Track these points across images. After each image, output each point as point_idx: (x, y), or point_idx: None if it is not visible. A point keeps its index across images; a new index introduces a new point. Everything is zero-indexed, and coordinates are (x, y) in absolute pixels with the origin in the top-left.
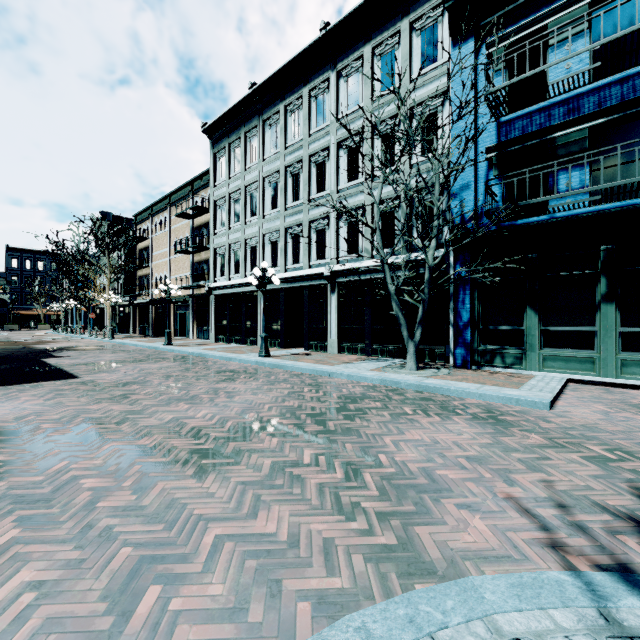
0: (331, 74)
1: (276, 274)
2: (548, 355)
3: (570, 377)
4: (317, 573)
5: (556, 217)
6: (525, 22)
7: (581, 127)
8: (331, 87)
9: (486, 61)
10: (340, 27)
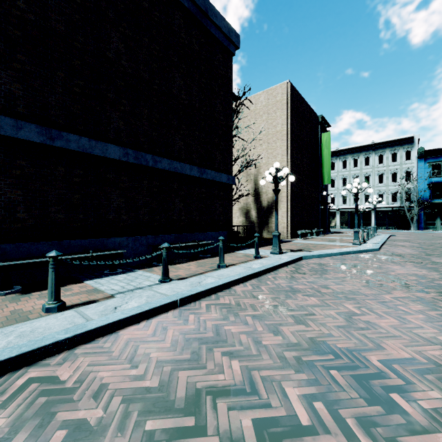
0: (372, 153)
1: (347, 206)
2: (441, 227)
3: None
4: None
5: None
6: (436, 161)
7: None
8: (372, 156)
9: (426, 165)
10: (379, 143)
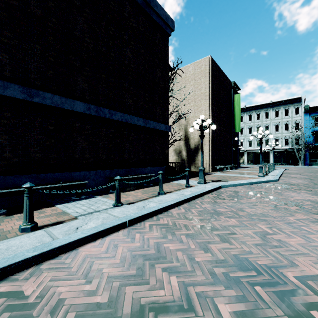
0: (270, 109)
1: (252, 148)
2: None
3: None
4: None
5: None
6: None
7: None
8: (270, 112)
9: (310, 118)
10: (275, 102)
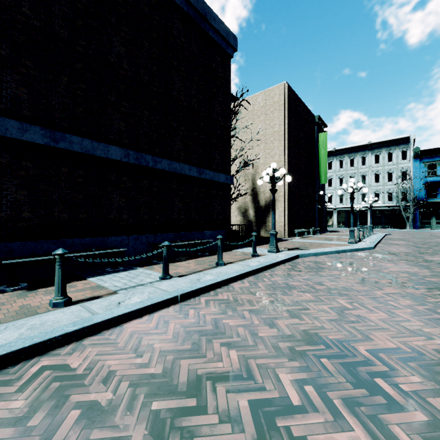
0: (369, 153)
1: (343, 206)
2: (437, 226)
3: None
4: None
5: (438, 199)
6: (432, 161)
7: None
8: (369, 156)
9: (421, 165)
10: (375, 143)
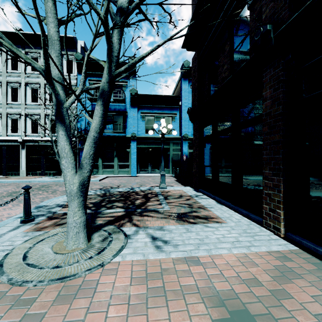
0: (22, 51)
1: None
2: (104, 170)
3: (109, 176)
4: (53, 197)
5: (106, 134)
6: (98, 79)
7: (111, 113)
8: None
9: (88, 83)
10: (28, 35)
